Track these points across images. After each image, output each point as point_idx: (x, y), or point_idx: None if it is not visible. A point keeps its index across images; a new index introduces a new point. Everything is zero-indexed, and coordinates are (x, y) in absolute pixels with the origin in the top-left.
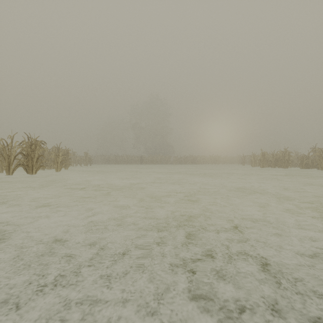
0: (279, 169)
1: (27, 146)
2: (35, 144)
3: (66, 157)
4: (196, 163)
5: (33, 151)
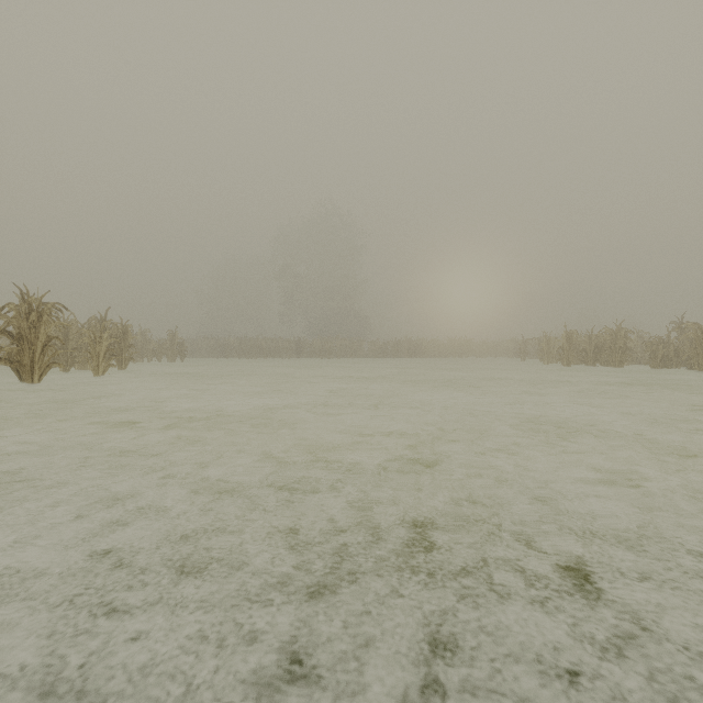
0: (603, 370)
1: (19, 315)
2: (38, 310)
3: (123, 343)
4: (418, 355)
5: (34, 328)
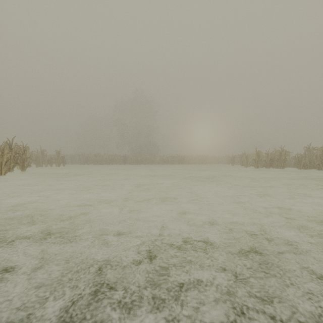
0: (274, 170)
1: None
2: None
3: (23, 156)
4: (183, 163)
5: None
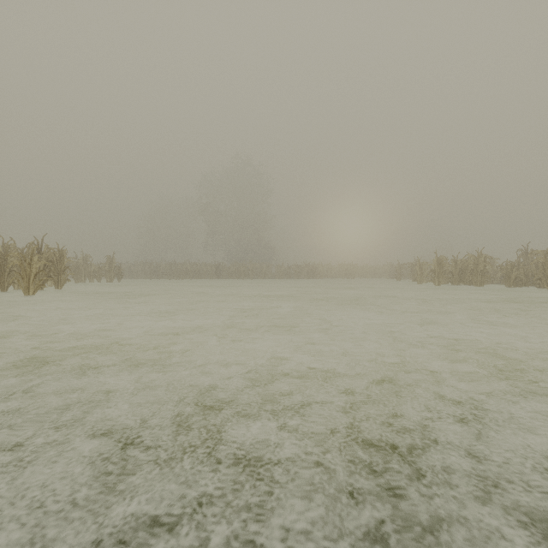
0: (466, 288)
1: None
2: None
3: (59, 265)
4: (315, 276)
5: None
